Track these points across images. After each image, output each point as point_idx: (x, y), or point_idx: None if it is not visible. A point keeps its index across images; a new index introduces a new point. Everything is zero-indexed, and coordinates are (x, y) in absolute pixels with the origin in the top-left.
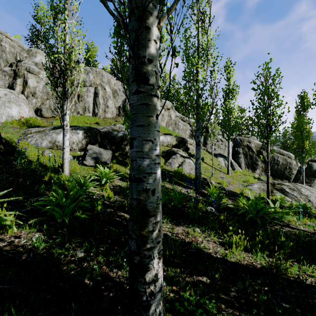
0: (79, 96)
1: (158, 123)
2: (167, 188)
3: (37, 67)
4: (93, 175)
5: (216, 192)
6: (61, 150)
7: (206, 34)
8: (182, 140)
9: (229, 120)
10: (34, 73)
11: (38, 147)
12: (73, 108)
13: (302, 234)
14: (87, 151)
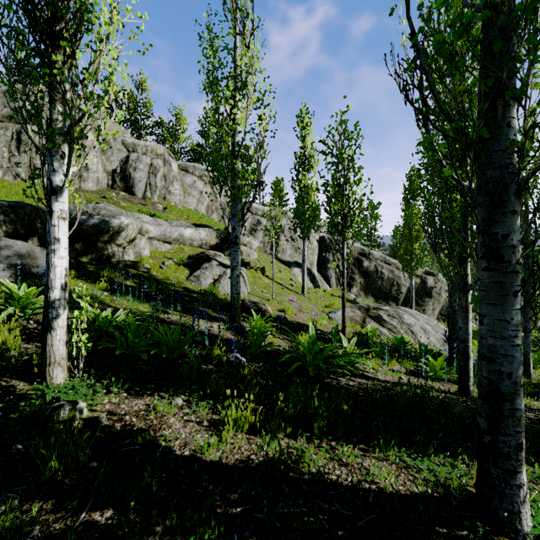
0: (20, 142)
1: None
2: (172, 323)
3: None
4: None
5: (262, 326)
6: None
7: (247, 48)
8: (228, 237)
9: (304, 205)
10: None
11: None
12: (4, 165)
13: (375, 388)
14: None
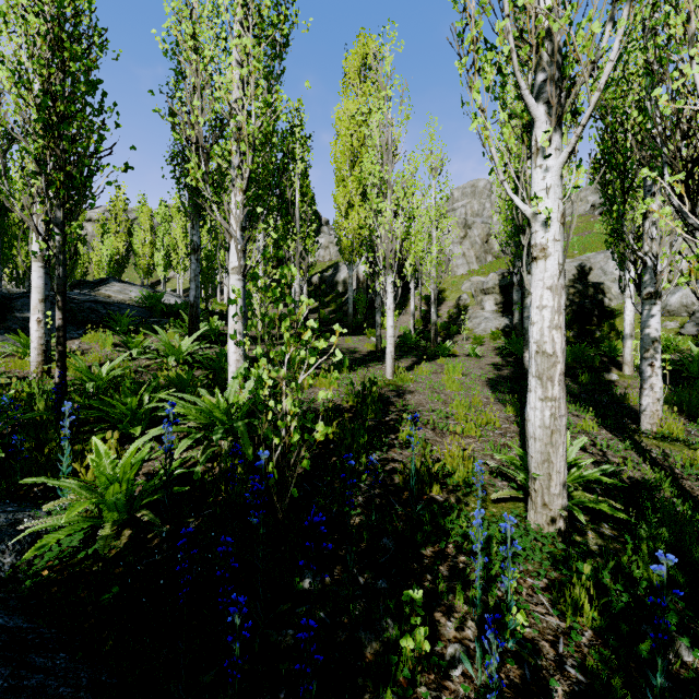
0: None
1: (527, 306)
2: None
3: None
4: None
5: None
6: (675, 317)
7: None
8: None
9: None
10: None
11: None
12: None
13: None
14: (692, 315)
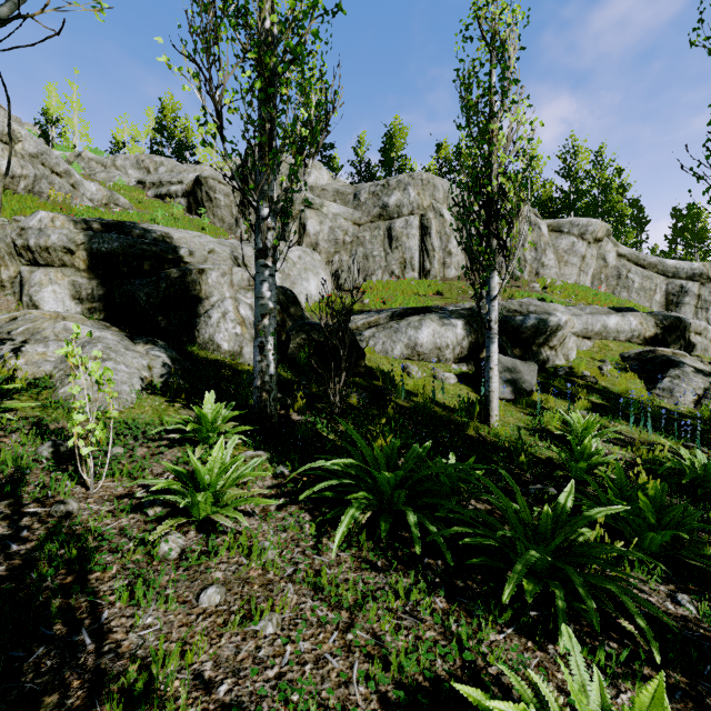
0: (391, 239)
1: None
2: None
3: (313, 194)
4: (552, 428)
5: None
6: (424, 362)
7: None
8: (675, 324)
9: None
10: (315, 207)
11: (389, 358)
12: (382, 265)
13: None
14: None
